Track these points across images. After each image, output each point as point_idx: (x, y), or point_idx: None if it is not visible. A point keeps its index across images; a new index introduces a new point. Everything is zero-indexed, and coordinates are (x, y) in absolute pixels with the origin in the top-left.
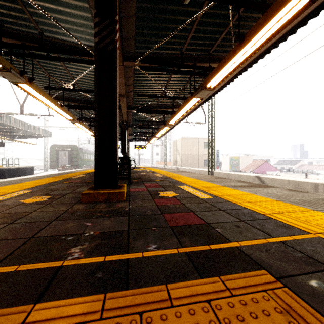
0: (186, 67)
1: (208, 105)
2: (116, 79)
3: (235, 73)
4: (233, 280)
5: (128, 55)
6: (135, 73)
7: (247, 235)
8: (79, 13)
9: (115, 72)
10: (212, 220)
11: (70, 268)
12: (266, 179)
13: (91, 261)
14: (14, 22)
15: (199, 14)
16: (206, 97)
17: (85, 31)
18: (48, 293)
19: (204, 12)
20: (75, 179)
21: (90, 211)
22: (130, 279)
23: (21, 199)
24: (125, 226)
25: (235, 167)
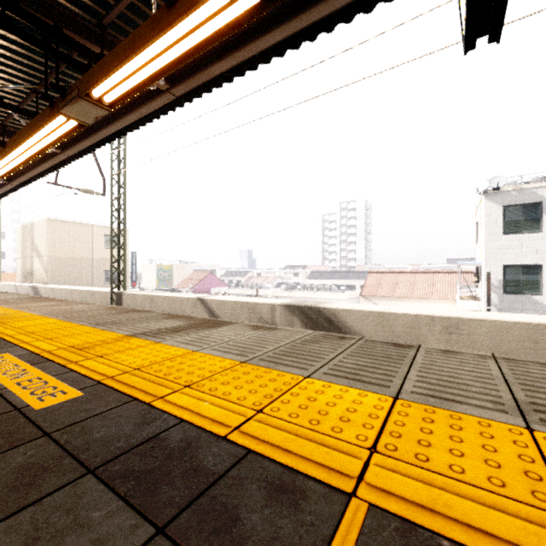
0: (30, 20)
1: (111, 160)
2: None
3: (163, 102)
4: None
5: None
6: None
7: None
8: None
9: None
10: None
11: None
12: (213, 302)
13: None
14: None
15: None
16: (102, 136)
17: None
18: None
19: None
20: None
21: None
22: None
23: None
24: None
25: (166, 282)
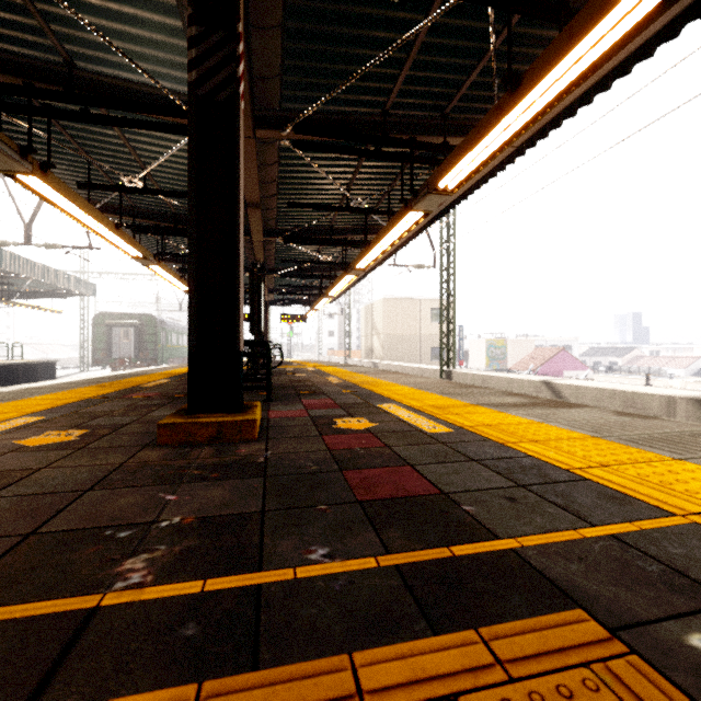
0: (394, 144)
1: (440, 228)
2: (238, 165)
3: (500, 158)
4: (509, 638)
5: (267, 116)
6: (282, 155)
7: (534, 521)
8: (156, 19)
9: (235, 149)
10: (455, 486)
11: (118, 612)
12: (565, 388)
13: (171, 593)
14: (6, 34)
15: (422, 28)
16: (436, 212)
17: (169, 58)
18: (56, 684)
19: (433, 23)
20: (148, 391)
21: (177, 465)
22: (264, 641)
23: (17, 438)
24: (256, 502)
25: (498, 362)
